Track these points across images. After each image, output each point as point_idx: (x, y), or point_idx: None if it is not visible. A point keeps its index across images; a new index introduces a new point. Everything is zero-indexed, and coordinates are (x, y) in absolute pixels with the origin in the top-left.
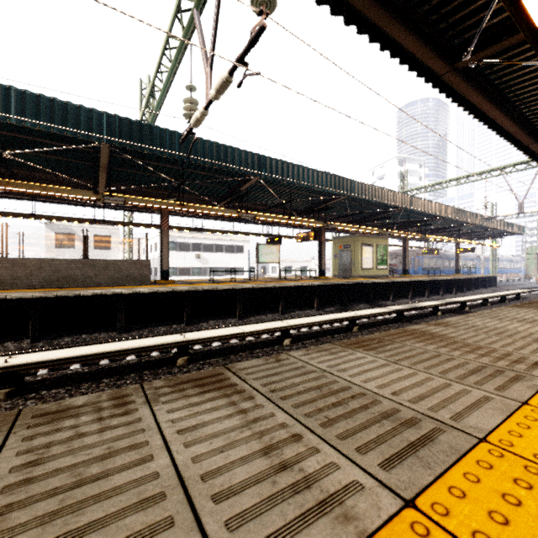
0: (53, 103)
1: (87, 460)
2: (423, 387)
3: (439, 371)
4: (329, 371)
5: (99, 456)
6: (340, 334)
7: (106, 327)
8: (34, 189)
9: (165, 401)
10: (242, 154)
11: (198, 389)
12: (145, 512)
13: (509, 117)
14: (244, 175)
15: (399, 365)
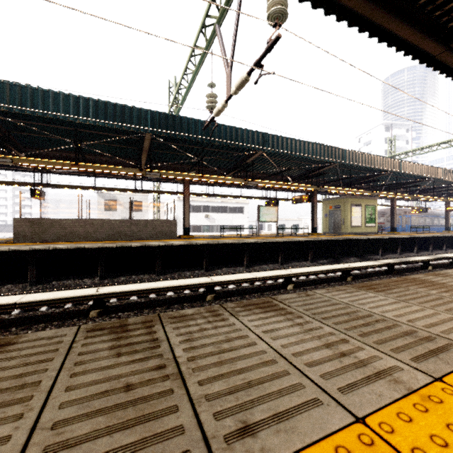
0: (115, 107)
1: (218, 341)
2: (432, 318)
3: (444, 308)
4: (351, 304)
5: (224, 340)
6: (335, 283)
7: (147, 270)
8: (100, 169)
9: (242, 315)
10: (249, 133)
11: (260, 310)
12: (269, 367)
13: None
14: (249, 150)
15: (408, 303)
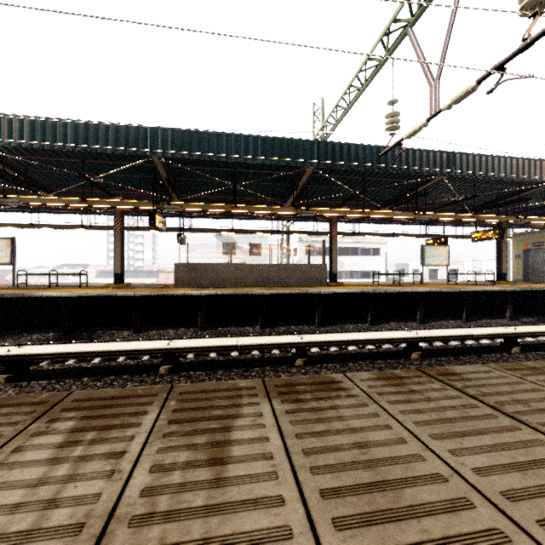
0: (282, 142)
1: None
2: None
3: None
4: None
5: None
6: None
7: (304, 321)
8: (257, 210)
9: None
10: (430, 154)
11: None
12: None
13: None
14: (423, 175)
15: None
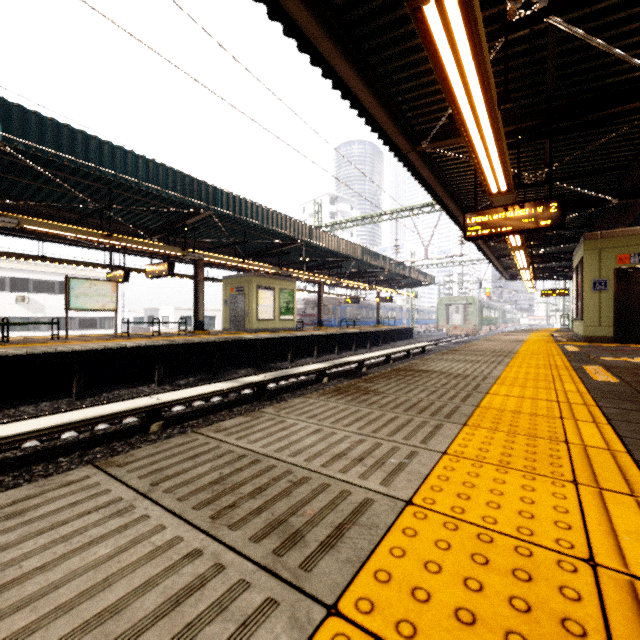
0: None
1: None
2: None
3: None
4: None
5: None
6: (110, 445)
7: None
8: None
9: None
10: None
11: None
12: None
13: (367, 84)
14: None
15: None
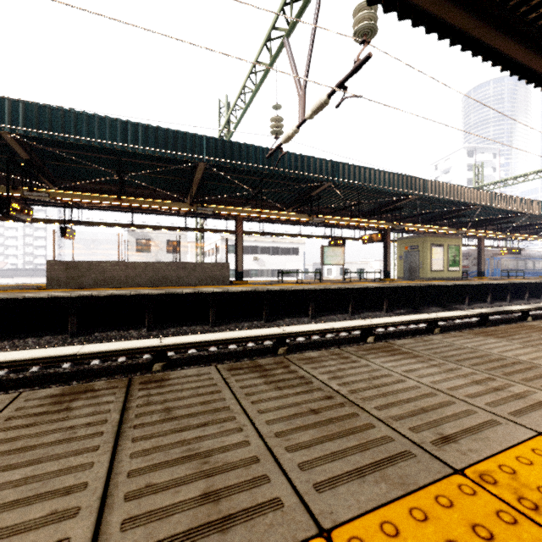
0: (167, 133)
1: (365, 379)
2: None
3: None
4: (477, 348)
5: (370, 378)
6: (421, 335)
7: (199, 321)
8: (146, 204)
9: (371, 358)
10: (317, 162)
11: (385, 353)
12: (432, 398)
13: None
14: (315, 181)
15: (537, 348)
